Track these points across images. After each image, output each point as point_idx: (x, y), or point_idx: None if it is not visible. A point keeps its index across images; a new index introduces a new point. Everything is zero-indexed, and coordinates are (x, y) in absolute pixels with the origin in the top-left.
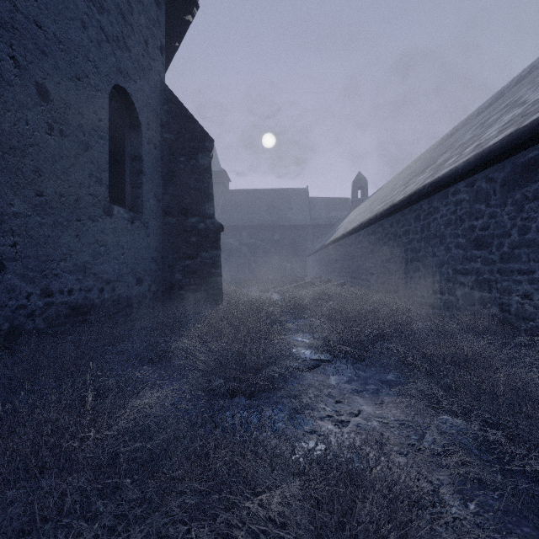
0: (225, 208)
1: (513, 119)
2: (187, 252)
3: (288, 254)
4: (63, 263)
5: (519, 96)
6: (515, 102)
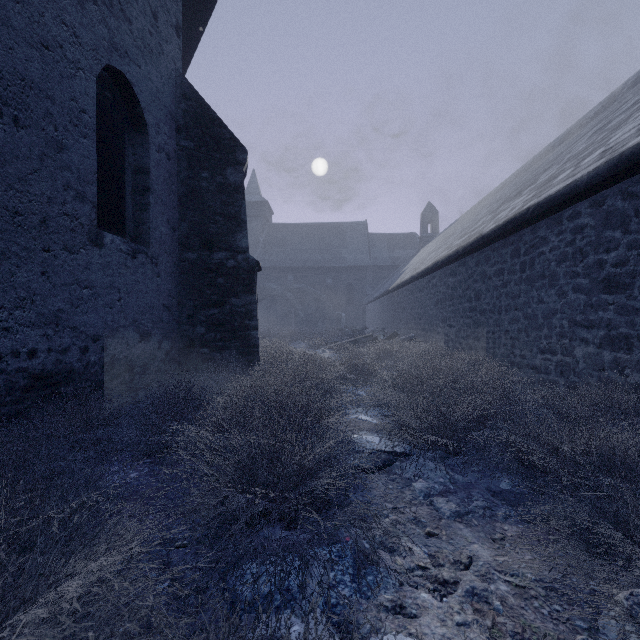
0: (267, 246)
1: None
2: (212, 297)
3: (343, 302)
4: (19, 311)
5: None
6: None
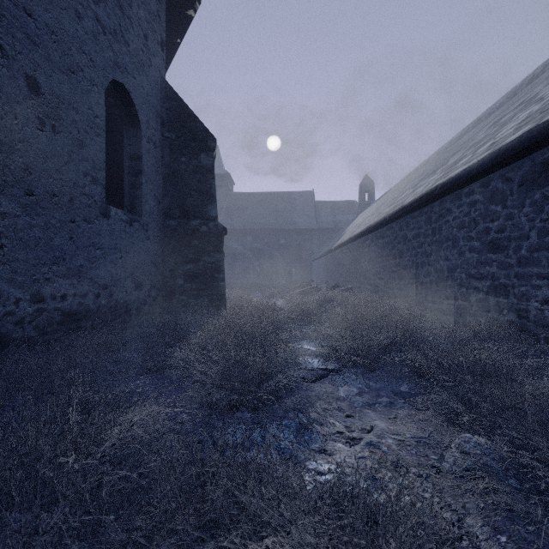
0: (229, 212)
1: (530, 115)
2: (189, 256)
3: (293, 259)
4: (56, 266)
5: (534, 93)
6: (531, 99)
